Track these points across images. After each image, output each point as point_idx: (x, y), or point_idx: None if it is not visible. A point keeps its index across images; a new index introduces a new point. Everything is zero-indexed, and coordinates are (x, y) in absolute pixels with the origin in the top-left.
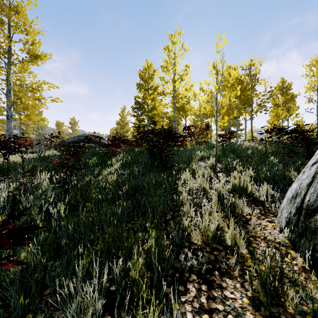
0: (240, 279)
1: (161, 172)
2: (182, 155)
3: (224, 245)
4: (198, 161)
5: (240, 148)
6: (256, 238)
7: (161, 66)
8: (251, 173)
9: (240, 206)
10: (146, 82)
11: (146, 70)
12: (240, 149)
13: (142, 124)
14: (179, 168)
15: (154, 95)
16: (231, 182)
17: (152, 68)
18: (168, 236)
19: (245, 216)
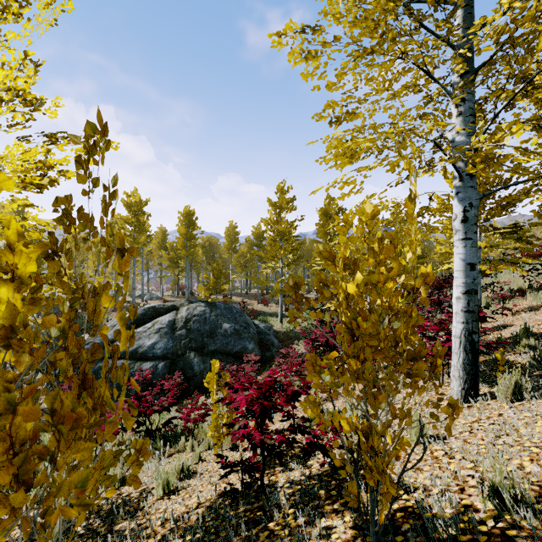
0: None
1: None
2: None
3: None
4: None
5: None
6: None
7: None
8: None
9: None
10: None
11: None
12: None
13: None
14: None
15: None
16: None
17: None
18: None
19: None
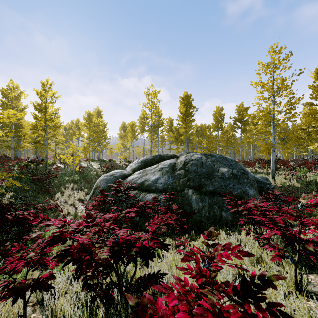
0: (71, 216)
1: (44, 194)
2: (54, 179)
3: (70, 213)
4: (65, 184)
5: (90, 173)
6: (78, 210)
7: (34, 107)
8: (86, 190)
9: (76, 203)
10: (12, 102)
11: (11, 90)
12: (90, 173)
13: (5, 140)
14: (54, 190)
15: (22, 117)
16: (77, 195)
17: (18, 89)
18: (54, 215)
19: (78, 206)
